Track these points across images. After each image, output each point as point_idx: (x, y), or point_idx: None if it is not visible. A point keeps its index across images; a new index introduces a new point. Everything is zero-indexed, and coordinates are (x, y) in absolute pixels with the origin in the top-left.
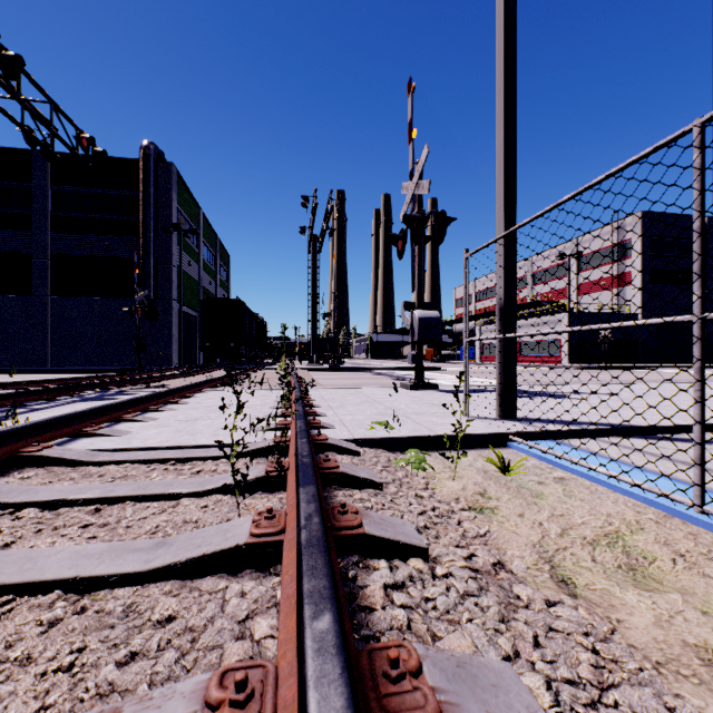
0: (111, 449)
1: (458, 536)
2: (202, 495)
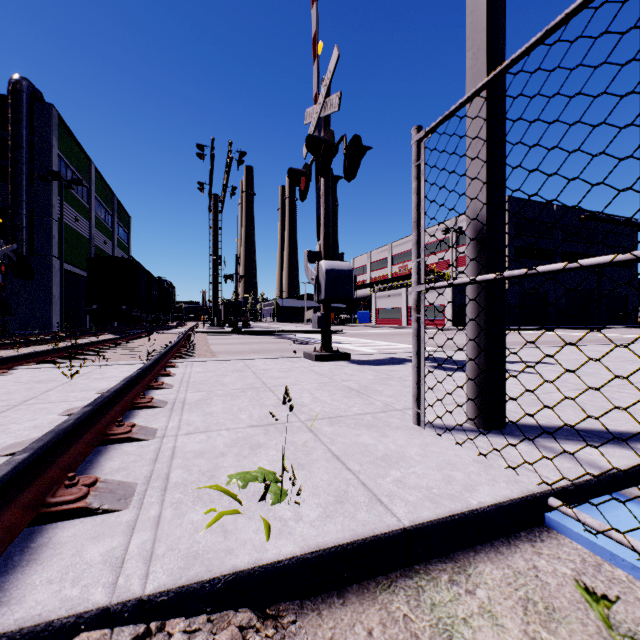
0: None
1: None
2: None
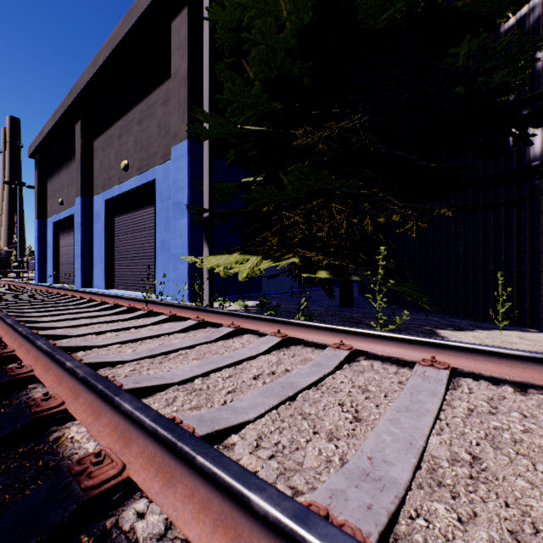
0: None
1: None
2: None
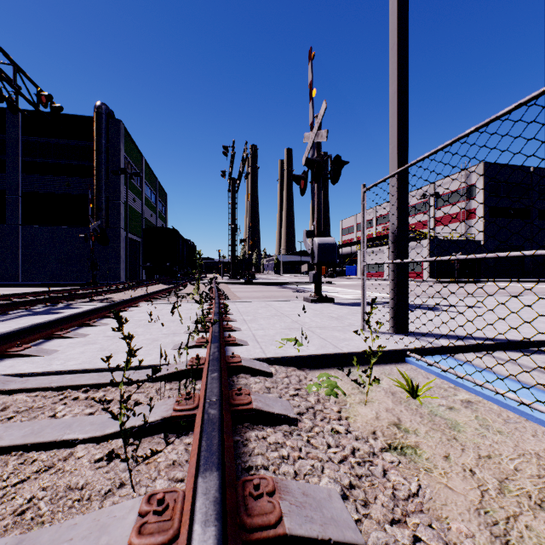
0: (28, 373)
1: (390, 500)
2: (101, 440)
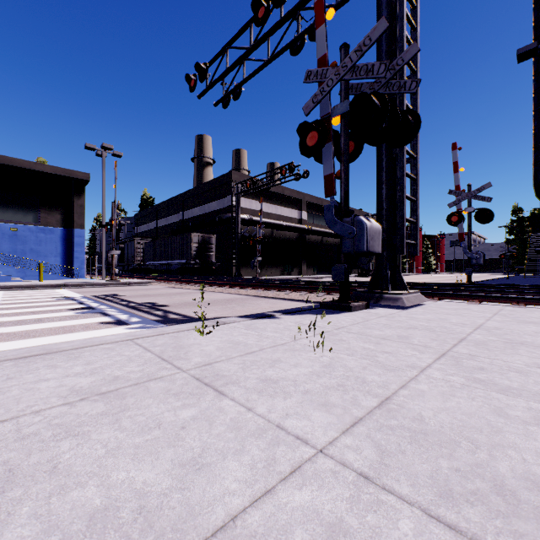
0: None
1: None
2: None
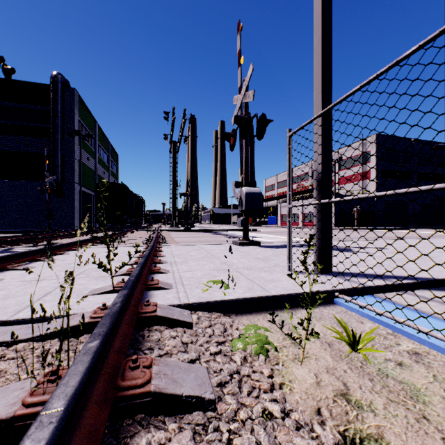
0: None
1: None
2: None
